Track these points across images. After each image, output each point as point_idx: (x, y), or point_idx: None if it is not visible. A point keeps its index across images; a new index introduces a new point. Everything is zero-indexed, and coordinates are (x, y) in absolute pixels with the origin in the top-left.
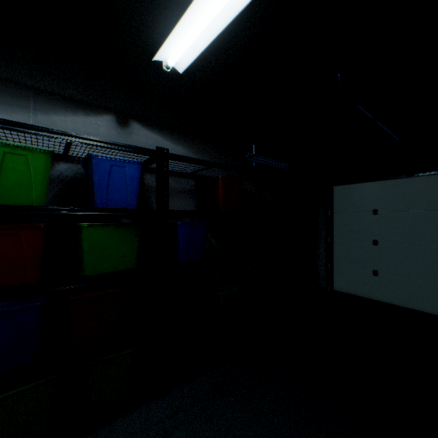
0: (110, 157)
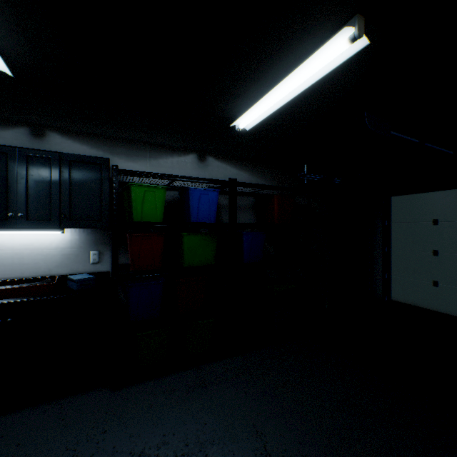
0: (200, 188)
